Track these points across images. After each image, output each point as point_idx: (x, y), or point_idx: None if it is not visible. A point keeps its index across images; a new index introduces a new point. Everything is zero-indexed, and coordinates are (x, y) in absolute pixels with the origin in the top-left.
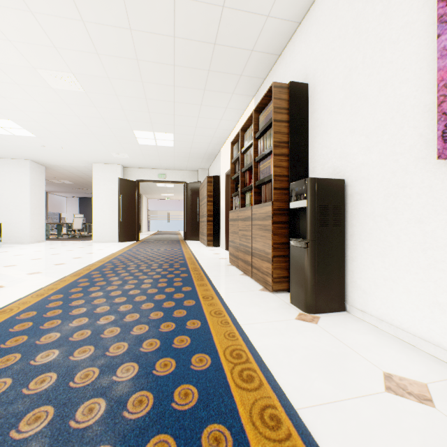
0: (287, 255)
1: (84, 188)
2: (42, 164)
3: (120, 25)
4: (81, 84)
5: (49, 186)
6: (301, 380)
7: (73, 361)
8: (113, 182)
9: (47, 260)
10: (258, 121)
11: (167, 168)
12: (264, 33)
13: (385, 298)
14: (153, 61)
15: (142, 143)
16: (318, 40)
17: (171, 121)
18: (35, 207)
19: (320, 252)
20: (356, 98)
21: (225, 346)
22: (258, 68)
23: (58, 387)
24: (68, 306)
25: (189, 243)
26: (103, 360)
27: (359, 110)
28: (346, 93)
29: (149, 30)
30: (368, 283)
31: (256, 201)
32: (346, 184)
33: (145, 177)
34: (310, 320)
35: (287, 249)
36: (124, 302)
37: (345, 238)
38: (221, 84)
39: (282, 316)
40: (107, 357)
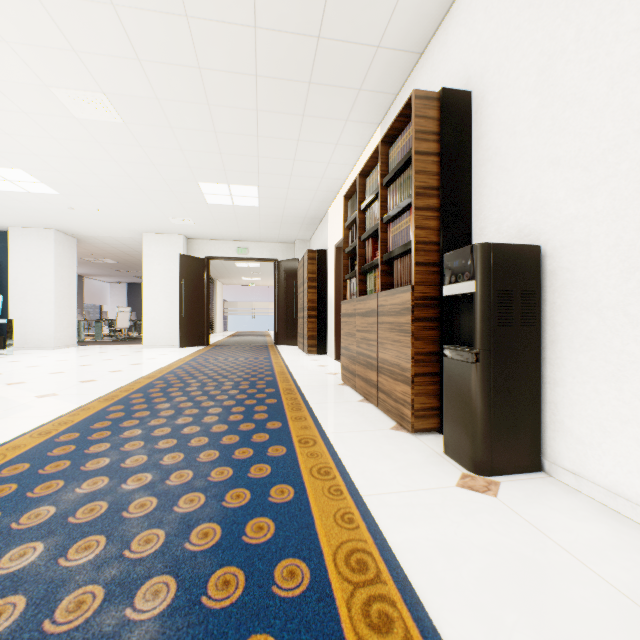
0: (437, 372)
1: (133, 269)
2: (73, 235)
3: (170, 10)
4: (118, 111)
5: (84, 267)
6: (486, 631)
7: (63, 569)
8: (172, 260)
9: (72, 374)
10: (388, 158)
11: (250, 240)
12: (398, 15)
13: (624, 456)
14: (223, 70)
15: (212, 202)
16: (489, 18)
17: (254, 166)
18: (63, 297)
19: (499, 370)
20: (563, 104)
21: (336, 541)
22: (387, 76)
23: (20, 632)
24: (81, 455)
25: (282, 349)
26: (115, 567)
27: (569, 124)
28: (543, 97)
29: (216, 16)
30: (587, 427)
31: (385, 285)
32: (542, 254)
33: (218, 252)
34: (483, 488)
35: (437, 363)
36: (172, 449)
37: (541, 346)
38: (329, 105)
39: (433, 479)
40: (125, 561)
